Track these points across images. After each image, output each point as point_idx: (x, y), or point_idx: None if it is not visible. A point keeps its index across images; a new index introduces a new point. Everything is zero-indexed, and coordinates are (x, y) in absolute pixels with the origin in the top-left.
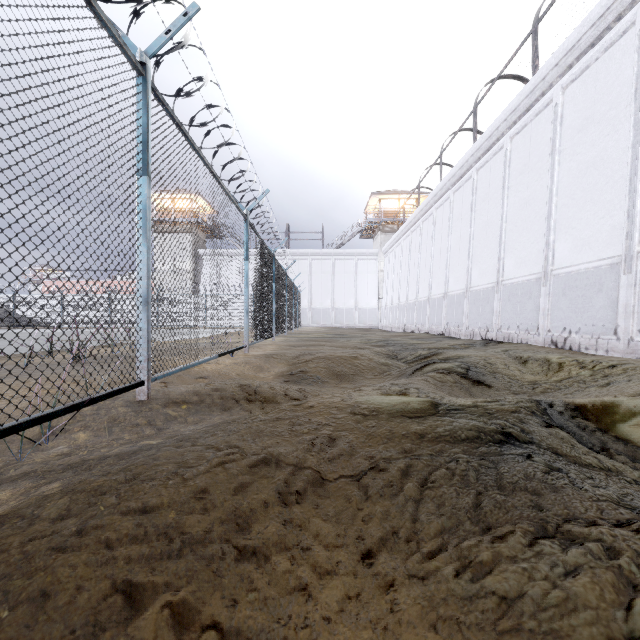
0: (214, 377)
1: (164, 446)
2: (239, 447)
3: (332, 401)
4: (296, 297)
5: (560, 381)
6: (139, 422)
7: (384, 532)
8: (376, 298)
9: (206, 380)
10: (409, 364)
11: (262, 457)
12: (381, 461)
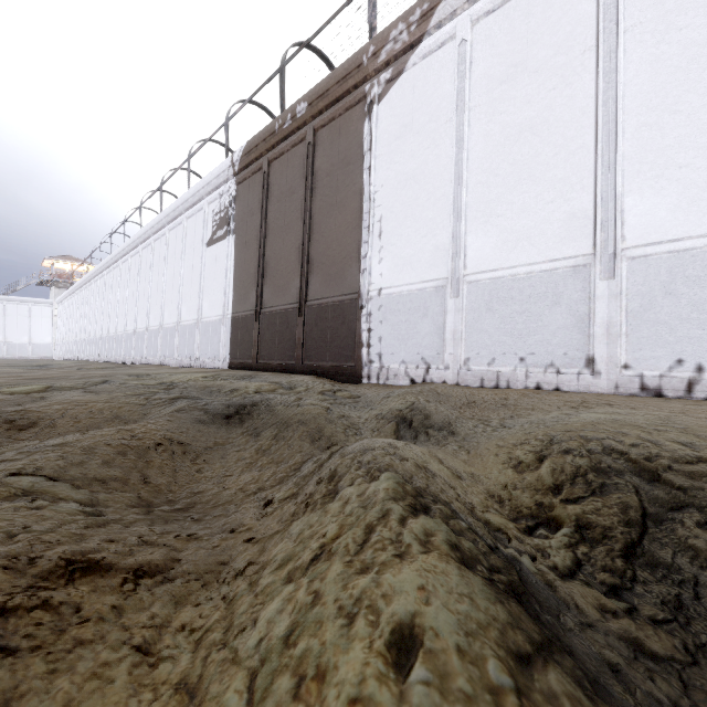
0: None
1: None
2: None
3: None
4: None
5: None
6: None
7: None
8: (51, 336)
9: None
10: None
11: None
12: None
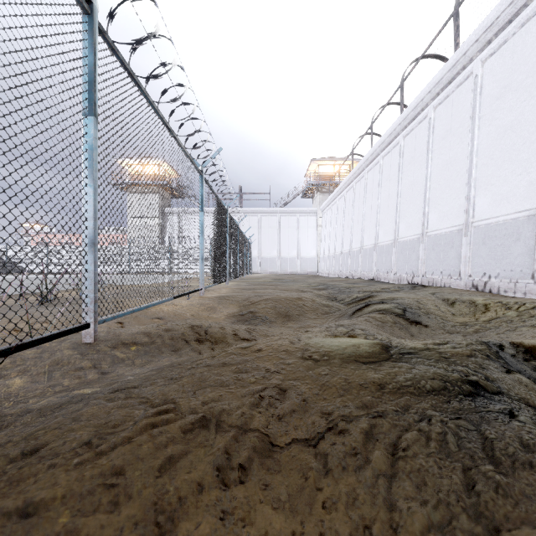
0: (169, 318)
1: (94, 398)
2: (176, 402)
3: (280, 344)
4: (247, 248)
5: (489, 321)
6: (83, 365)
7: (353, 528)
8: (315, 249)
9: (161, 320)
10: (347, 305)
11: (200, 418)
12: (340, 420)
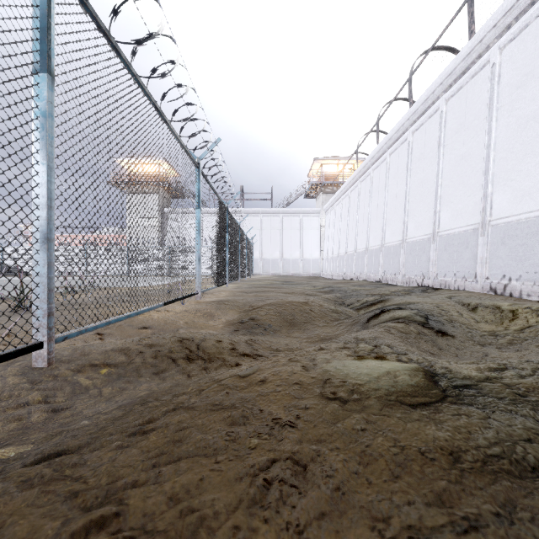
0: (159, 327)
1: (3, 478)
2: (123, 500)
3: (291, 371)
4: (249, 249)
5: (521, 330)
6: (30, 400)
7: None
8: (318, 250)
9: (149, 330)
10: (357, 310)
11: None
12: None
